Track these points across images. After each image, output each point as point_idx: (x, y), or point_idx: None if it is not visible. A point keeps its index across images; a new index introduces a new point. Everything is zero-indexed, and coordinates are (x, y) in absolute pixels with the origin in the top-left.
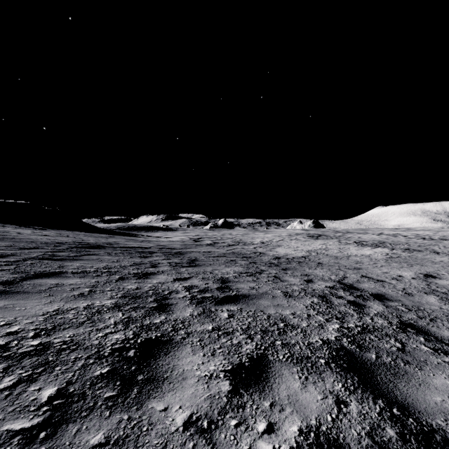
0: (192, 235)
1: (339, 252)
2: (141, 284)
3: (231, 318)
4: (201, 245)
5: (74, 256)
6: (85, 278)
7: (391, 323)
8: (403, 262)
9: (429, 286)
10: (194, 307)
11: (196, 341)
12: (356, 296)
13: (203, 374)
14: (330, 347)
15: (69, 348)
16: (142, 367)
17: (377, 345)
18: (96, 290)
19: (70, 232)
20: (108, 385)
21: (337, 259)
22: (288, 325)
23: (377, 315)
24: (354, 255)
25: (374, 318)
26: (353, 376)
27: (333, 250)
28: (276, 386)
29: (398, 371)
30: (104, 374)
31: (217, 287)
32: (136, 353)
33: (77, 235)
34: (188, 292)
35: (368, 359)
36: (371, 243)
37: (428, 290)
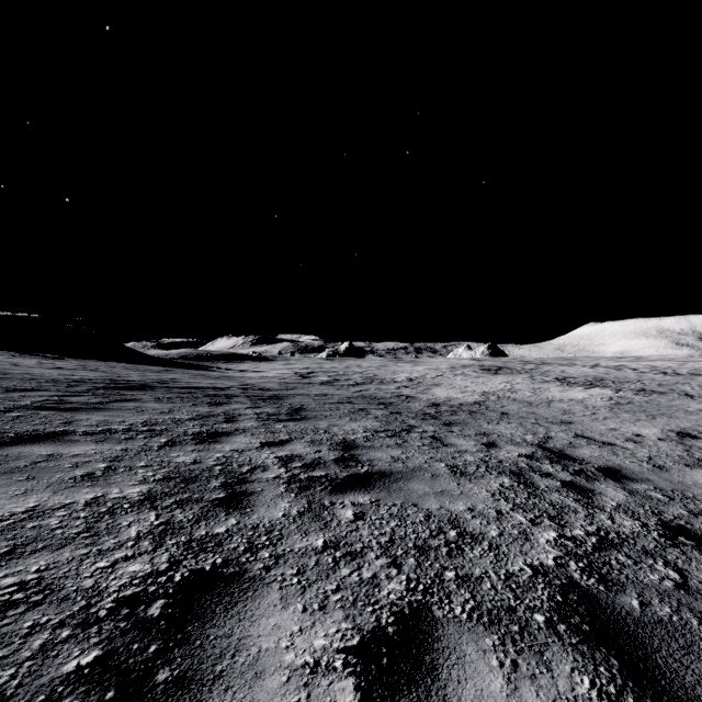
0: (298, 368)
1: (534, 396)
2: (202, 453)
3: (360, 520)
4: (312, 384)
5: (96, 403)
6: (106, 443)
7: (647, 525)
8: (639, 412)
9: (689, 453)
10: (293, 499)
11: (292, 574)
12: (573, 472)
13: (301, 660)
14: (548, 583)
15: (28, 600)
16: (173, 645)
17: (634, 576)
18: (118, 467)
19: (102, 363)
20: (85, 701)
21: (531, 406)
22: (465, 535)
23: (618, 510)
24: (558, 399)
25: (615, 516)
26: (607, 656)
27: (523, 391)
28: (455, 689)
29: (693, 640)
30: (85, 671)
31: (336, 457)
32: (166, 608)
33: (112, 368)
34: (284, 467)
35: (627, 611)
36: (582, 380)
37: (690, 459)
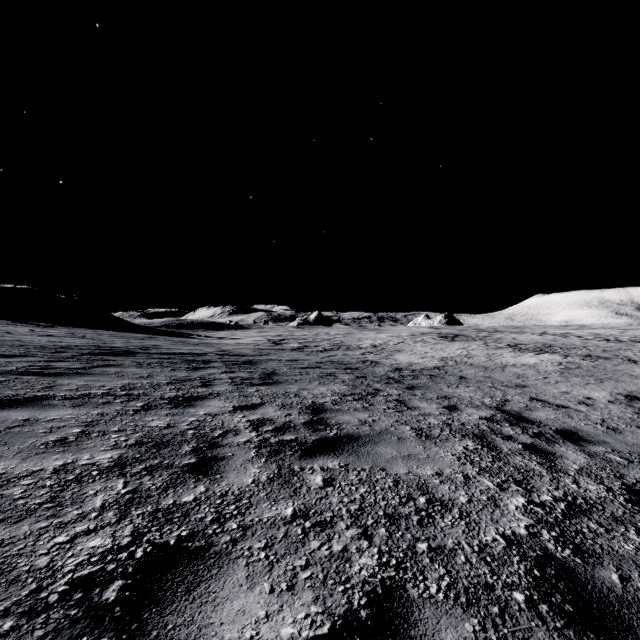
0: (272, 335)
1: (489, 361)
2: (177, 417)
3: (329, 486)
4: (284, 351)
5: (79, 368)
6: (83, 407)
7: (612, 490)
8: (588, 376)
9: (639, 415)
10: (263, 464)
11: (259, 548)
12: (533, 435)
13: None
14: (523, 556)
15: None
16: (125, 638)
17: (609, 546)
18: (92, 432)
19: (90, 331)
20: None
21: (487, 371)
22: (434, 502)
23: (581, 473)
24: (512, 364)
25: (580, 479)
26: None
27: (479, 357)
28: None
29: None
30: None
31: (306, 421)
32: (123, 590)
33: (99, 335)
34: (255, 431)
35: (608, 587)
36: (533, 346)
37: None
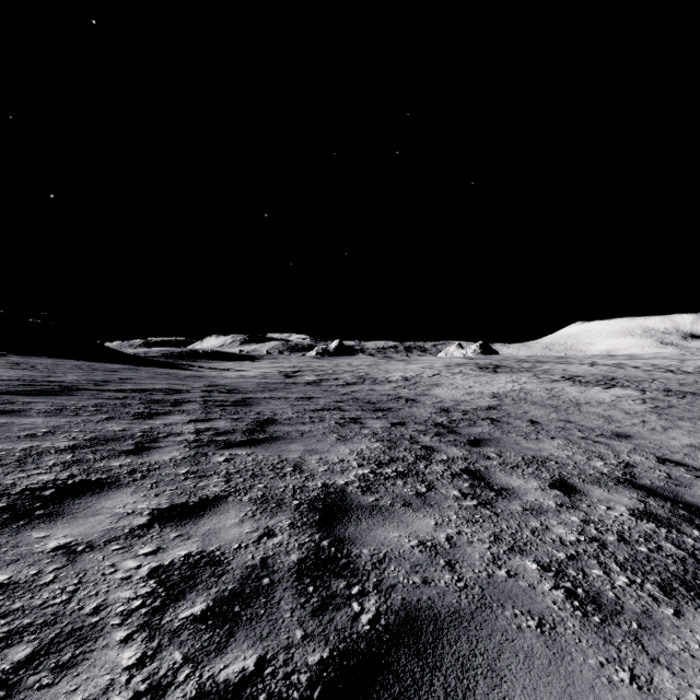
0: (285, 366)
1: (554, 398)
2: None
3: None
4: (296, 385)
5: None
6: None
7: None
8: (696, 419)
9: None
10: None
11: None
12: None
13: None
14: None
15: None
16: None
17: None
18: None
19: (51, 361)
20: None
21: (559, 412)
22: None
23: None
24: (585, 402)
25: None
26: None
27: (538, 392)
28: None
29: None
30: None
31: (302, 558)
32: None
33: (57, 366)
34: (143, 635)
35: None
36: (593, 379)
37: None
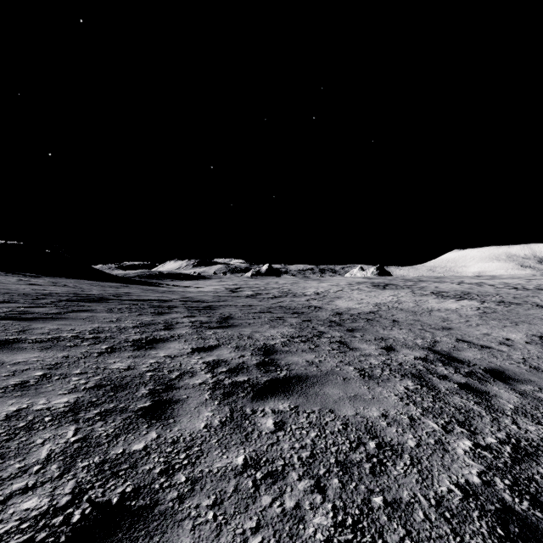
0: (229, 284)
1: (417, 306)
2: (137, 360)
3: (280, 430)
4: (239, 297)
5: (55, 313)
6: (50, 350)
7: None
8: (504, 319)
9: None
10: (216, 406)
11: (207, 506)
12: (465, 374)
13: None
14: (482, 510)
15: None
16: None
17: None
18: (54, 375)
19: (71, 280)
20: None
21: (416, 315)
22: (384, 446)
23: (517, 413)
24: (437, 309)
25: (518, 420)
26: None
27: (408, 303)
28: None
29: None
30: None
31: (258, 362)
32: None
33: (79, 284)
34: (210, 373)
35: None
36: (453, 294)
37: None
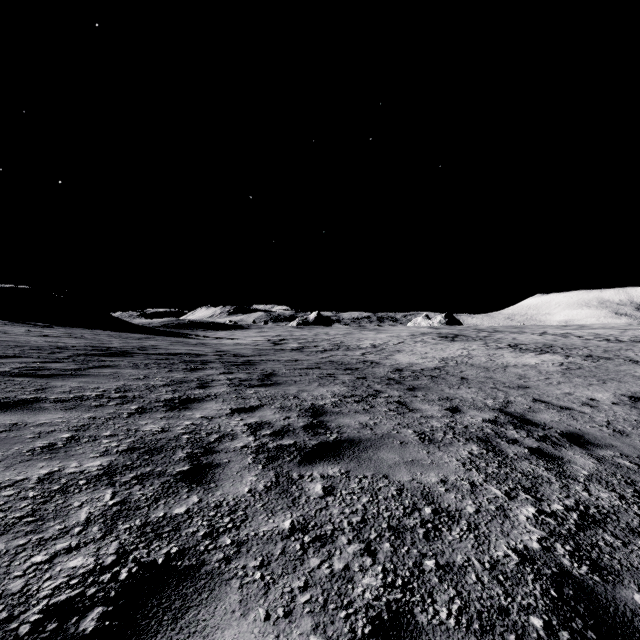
0: (271, 335)
1: (490, 361)
2: (172, 421)
3: (330, 495)
4: (283, 351)
5: (74, 369)
6: (75, 410)
7: (625, 498)
8: (590, 377)
9: None
10: (260, 471)
11: (254, 567)
12: (538, 438)
13: None
14: (538, 573)
15: None
16: None
17: (628, 562)
18: (82, 437)
19: (88, 331)
20: None
21: (488, 371)
22: (441, 512)
23: (591, 480)
24: (513, 365)
25: (590, 486)
26: None
27: (480, 357)
28: None
29: None
30: None
31: (305, 424)
32: (103, 619)
33: (97, 335)
34: (253, 436)
35: (632, 609)
36: (533, 346)
37: None
